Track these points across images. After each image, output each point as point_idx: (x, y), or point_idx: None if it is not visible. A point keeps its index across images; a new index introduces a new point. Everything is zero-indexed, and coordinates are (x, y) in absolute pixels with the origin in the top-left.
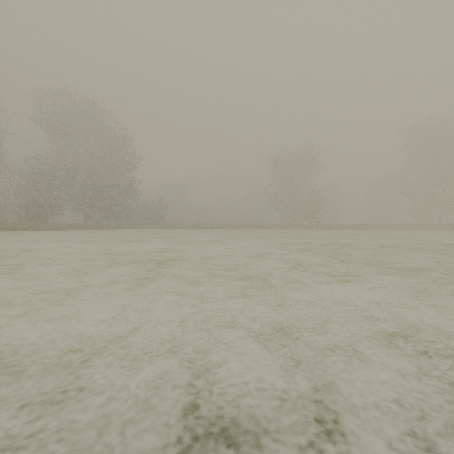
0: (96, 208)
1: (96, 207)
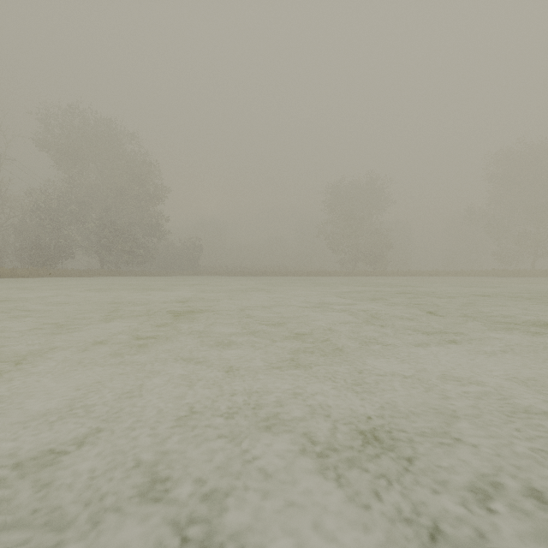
0: (115, 251)
1: (115, 249)
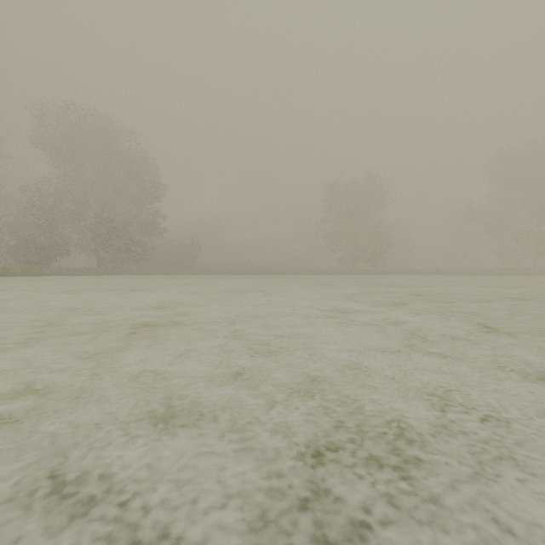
0: (111, 249)
1: (111, 247)
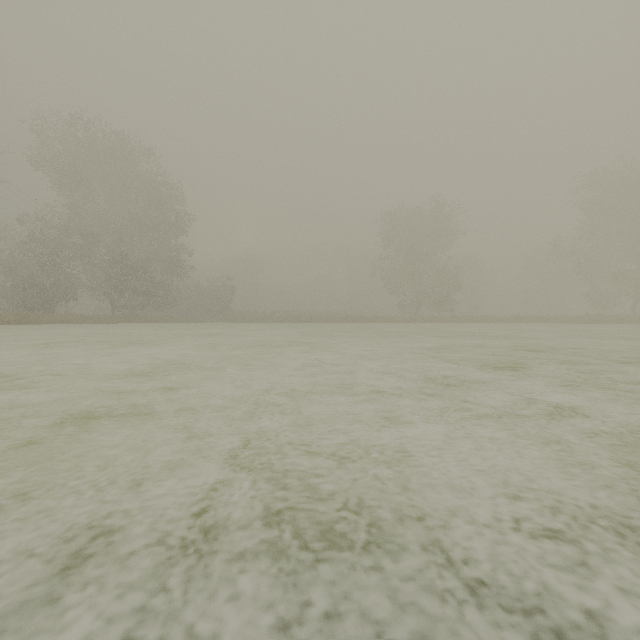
0: (127, 292)
1: (127, 290)
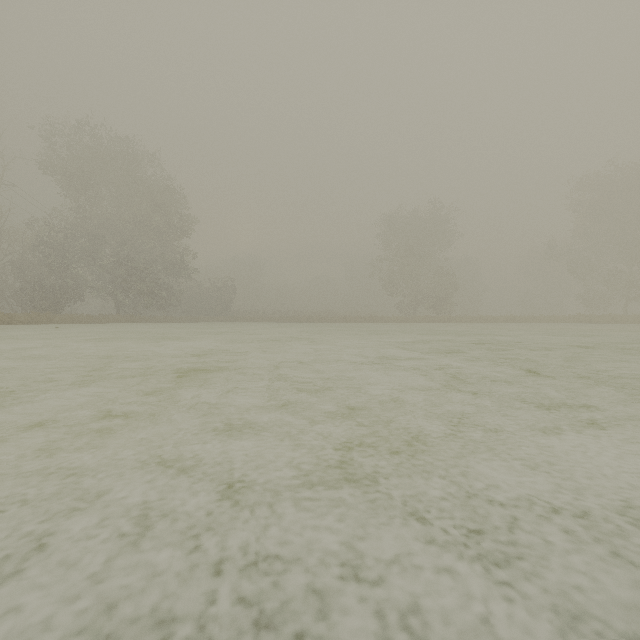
0: (132, 293)
1: (132, 291)
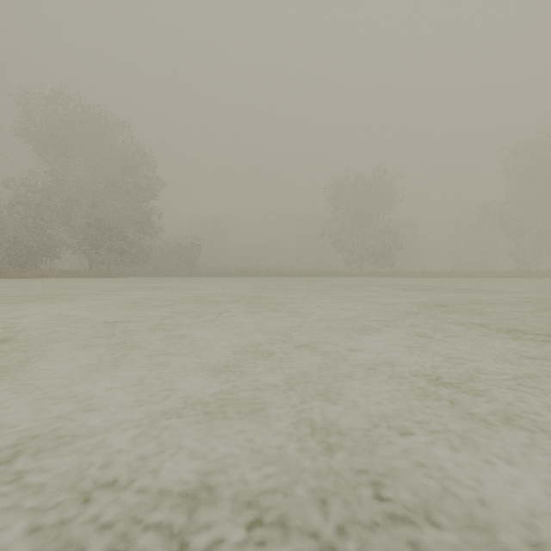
0: (103, 250)
1: (103, 248)
